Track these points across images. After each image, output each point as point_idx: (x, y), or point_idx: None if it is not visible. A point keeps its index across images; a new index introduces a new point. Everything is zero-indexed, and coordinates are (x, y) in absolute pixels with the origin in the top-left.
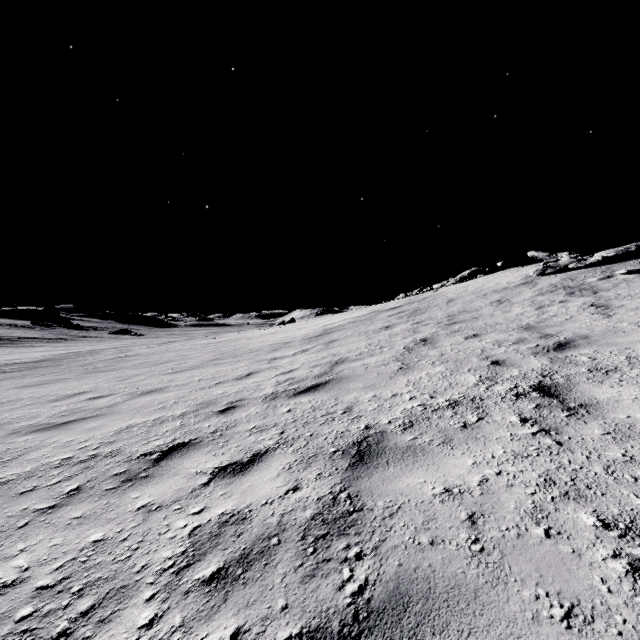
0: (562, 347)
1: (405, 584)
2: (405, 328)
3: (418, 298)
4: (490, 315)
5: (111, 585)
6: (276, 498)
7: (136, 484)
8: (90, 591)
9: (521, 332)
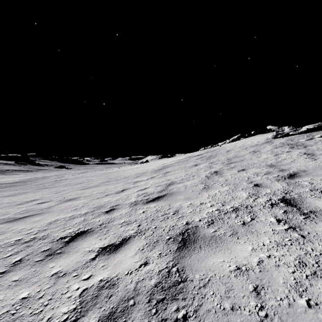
0: (292, 176)
1: None
2: (205, 165)
3: (211, 150)
4: (250, 159)
5: None
6: (134, 270)
7: (53, 258)
8: None
9: (268, 168)
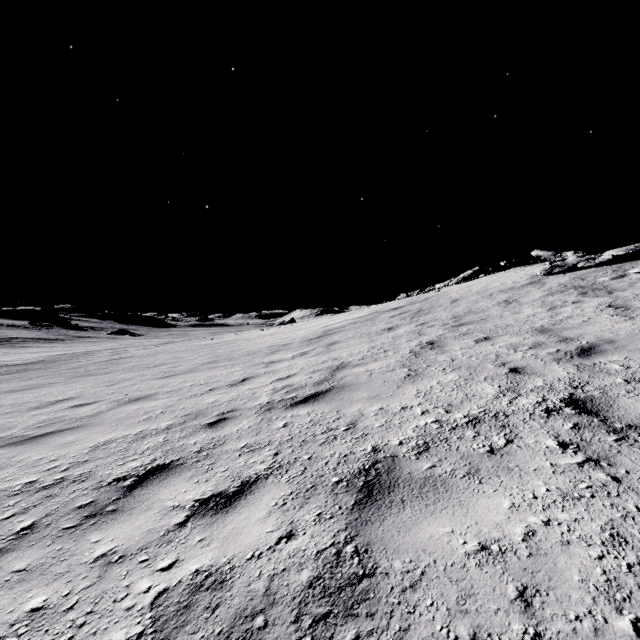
0: (587, 353)
1: None
2: (409, 330)
3: (420, 298)
4: (499, 316)
5: None
6: (265, 549)
7: (100, 522)
8: None
9: (536, 335)
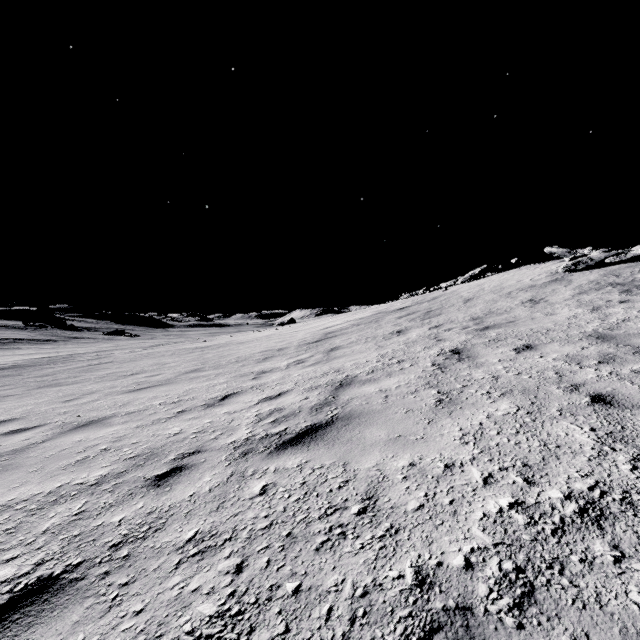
0: None
1: None
2: (423, 333)
3: (427, 298)
4: (530, 318)
5: None
6: None
7: None
8: None
9: (597, 343)
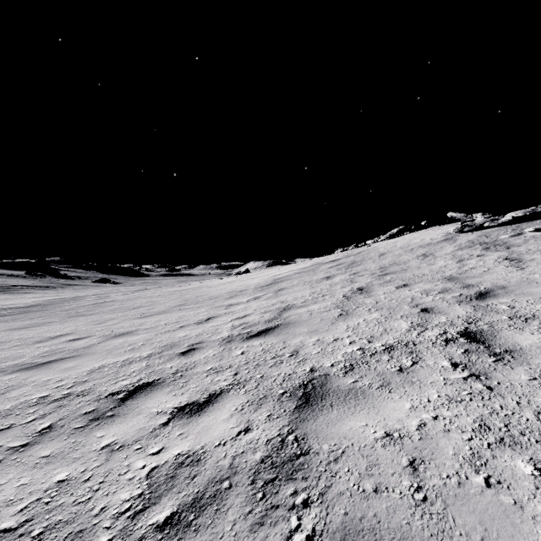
0: (483, 296)
1: (351, 535)
2: (343, 278)
3: (354, 252)
4: (417, 267)
5: (70, 529)
6: (229, 439)
7: (102, 423)
8: (49, 535)
9: (445, 282)
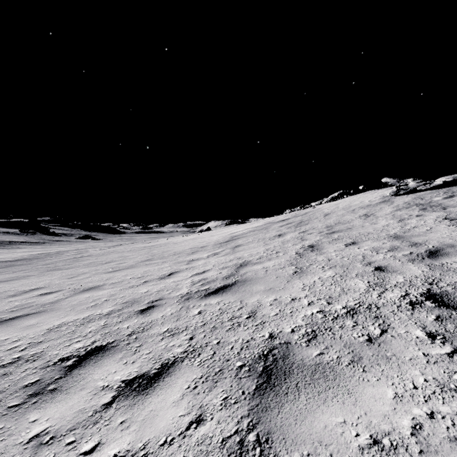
0: (434, 255)
1: None
2: (294, 236)
3: (301, 213)
4: (361, 226)
5: None
6: (176, 435)
7: (41, 400)
8: None
9: (392, 240)
